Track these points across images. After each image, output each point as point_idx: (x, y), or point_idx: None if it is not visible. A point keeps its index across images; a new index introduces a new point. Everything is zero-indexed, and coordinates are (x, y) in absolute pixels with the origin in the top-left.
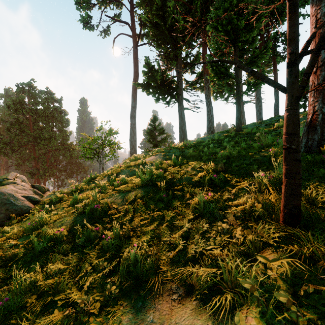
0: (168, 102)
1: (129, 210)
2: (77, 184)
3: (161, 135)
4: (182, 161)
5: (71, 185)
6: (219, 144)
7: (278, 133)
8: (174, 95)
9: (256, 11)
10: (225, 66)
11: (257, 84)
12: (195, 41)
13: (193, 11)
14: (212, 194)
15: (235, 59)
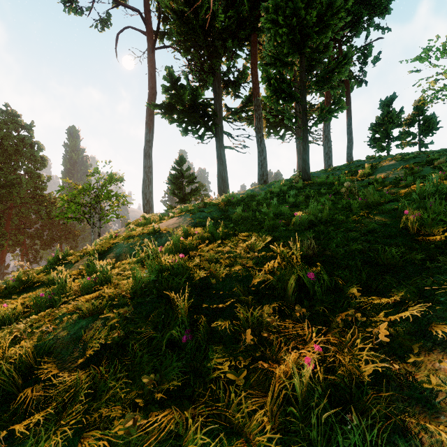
0: (201, 136)
1: (77, 393)
2: (21, 274)
3: (190, 184)
4: (226, 229)
5: (16, 273)
6: (281, 199)
7: (367, 184)
8: (210, 126)
9: (333, 2)
10: (288, 81)
11: (333, 111)
12: (240, 50)
13: (238, 4)
14: (319, 339)
15: (301, 72)
